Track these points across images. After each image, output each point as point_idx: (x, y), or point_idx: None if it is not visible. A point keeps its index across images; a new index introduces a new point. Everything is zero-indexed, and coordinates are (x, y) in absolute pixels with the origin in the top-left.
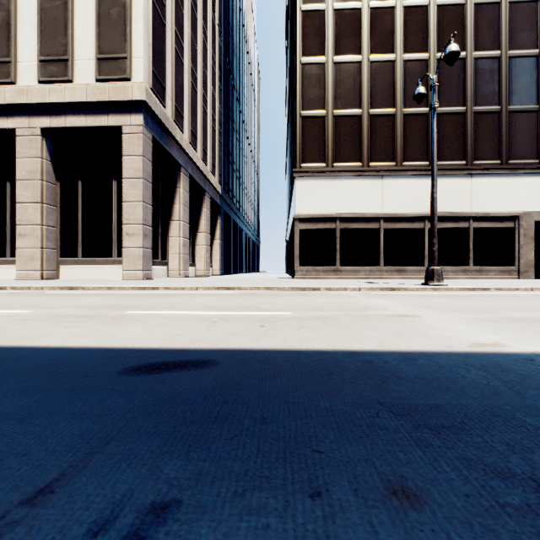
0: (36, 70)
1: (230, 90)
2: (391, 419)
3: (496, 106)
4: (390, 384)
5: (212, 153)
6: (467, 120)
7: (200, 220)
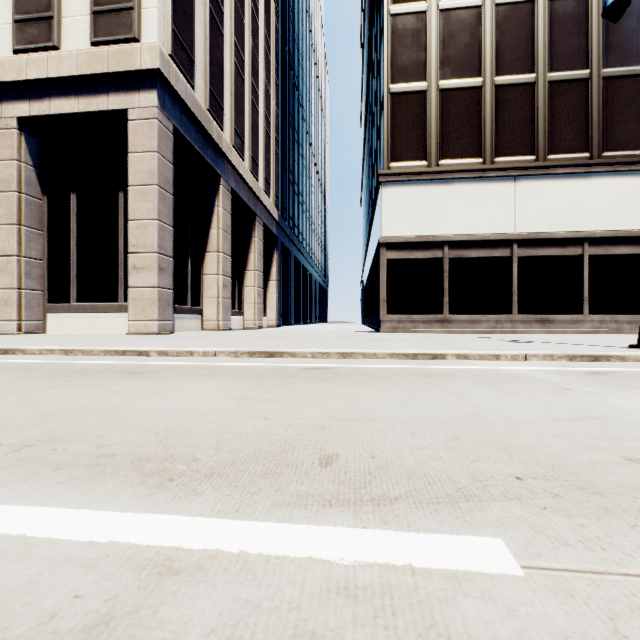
0: (11, 36)
1: (291, 89)
2: None
3: None
4: None
5: (265, 166)
6: None
7: (249, 254)
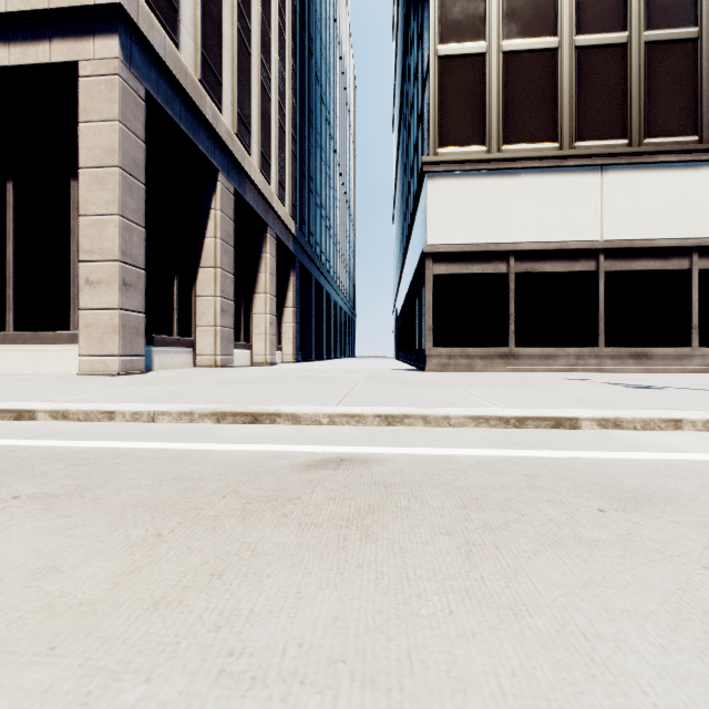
0: None
1: (311, 81)
2: None
3: None
4: None
5: (279, 167)
6: None
7: (259, 273)
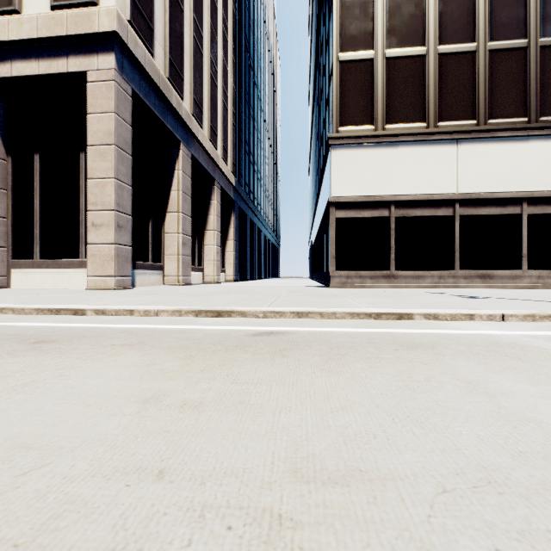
0: None
1: (247, 70)
2: None
3: None
4: None
5: (223, 136)
6: None
7: (208, 215)
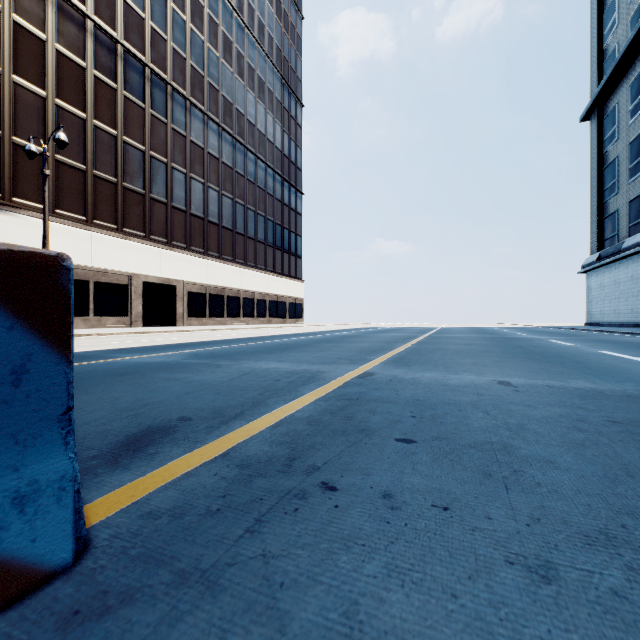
0: None
1: None
2: None
3: (114, 178)
4: None
5: None
6: (88, 179)
7: None
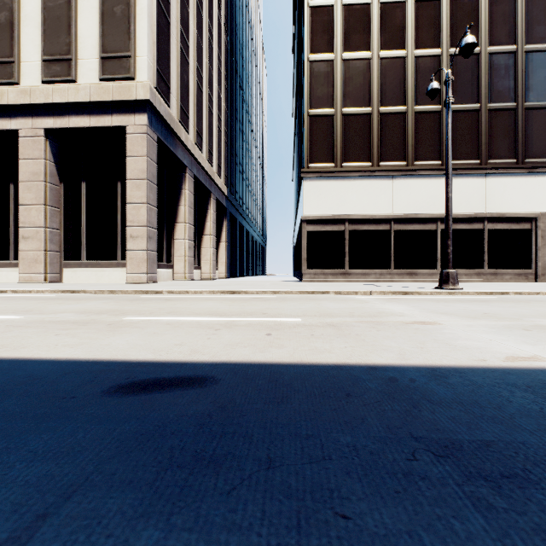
0: (40, 70)
1: (237, 90)
2: (432, 464)
3: (512, 103)
4: (422, 410)
5: (218, 155)
6: (481, 117)
7: (206, 222)
